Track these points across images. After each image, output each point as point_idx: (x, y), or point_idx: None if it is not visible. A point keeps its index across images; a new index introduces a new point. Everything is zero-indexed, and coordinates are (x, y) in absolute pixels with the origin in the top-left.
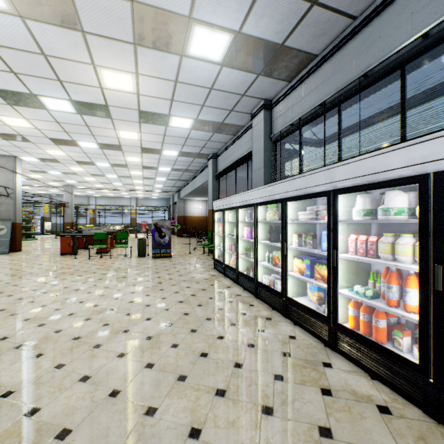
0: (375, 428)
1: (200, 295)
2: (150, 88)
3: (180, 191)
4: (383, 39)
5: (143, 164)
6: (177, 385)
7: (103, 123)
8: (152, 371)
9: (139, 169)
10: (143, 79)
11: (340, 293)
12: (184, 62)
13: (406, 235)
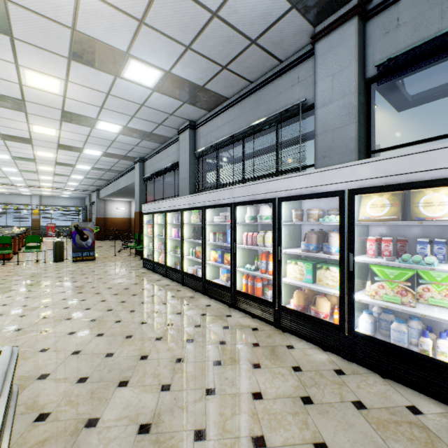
0: (248, 336)
1: (133, 288)
2: (80, 94)
3: (100, 191)
4: (267, 103)
5: (57, 160)
6: (126, 340)
7: (14, 115)
8: (104, 337)
9: (51, 165)
10: (73, 86)
11: (238, 270)
12: (118, 81)
13: (269, 231)
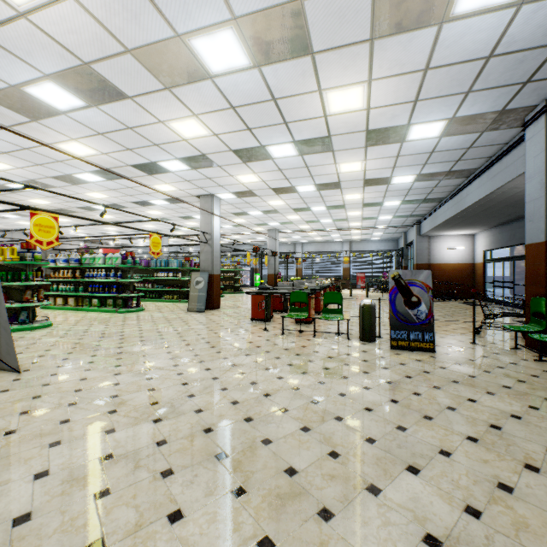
0: None
1: None
2: None
3: (421, 223)
4: None
5: (365, 174)
6: None
7: (298, 80)
8: None
9: (358, 188)
10: None
11: None
12: None
13: None
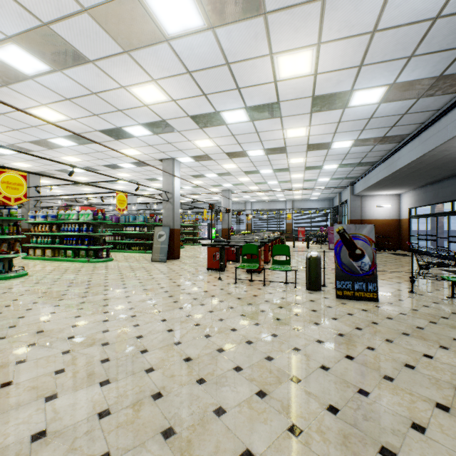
0: None
1: None
2: None
3: (354, 184)
4: None
5: (308, 140)
6: None
7: (250, 43)
8: None
9: (302, 153)
10: None
11: None
12: None
13: None
